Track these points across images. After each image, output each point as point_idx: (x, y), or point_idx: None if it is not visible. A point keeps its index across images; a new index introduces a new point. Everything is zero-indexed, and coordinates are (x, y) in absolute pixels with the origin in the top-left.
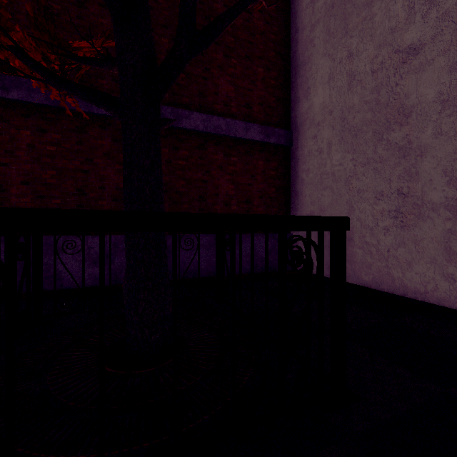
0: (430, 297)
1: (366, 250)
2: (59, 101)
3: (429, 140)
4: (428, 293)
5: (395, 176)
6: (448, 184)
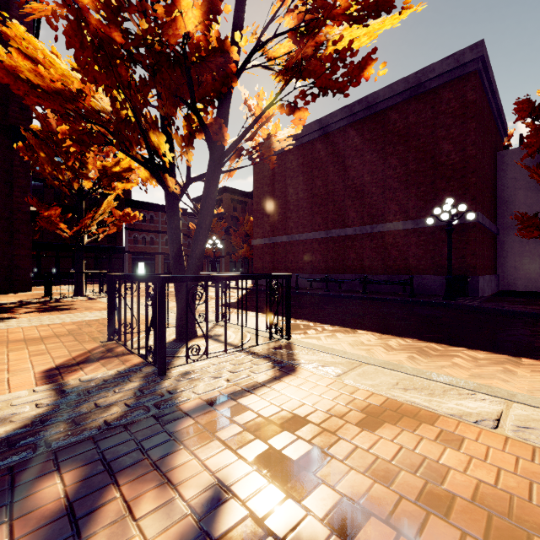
0: None
1: None
2: (485, 223)
3: None
4: None
5: None
6: None
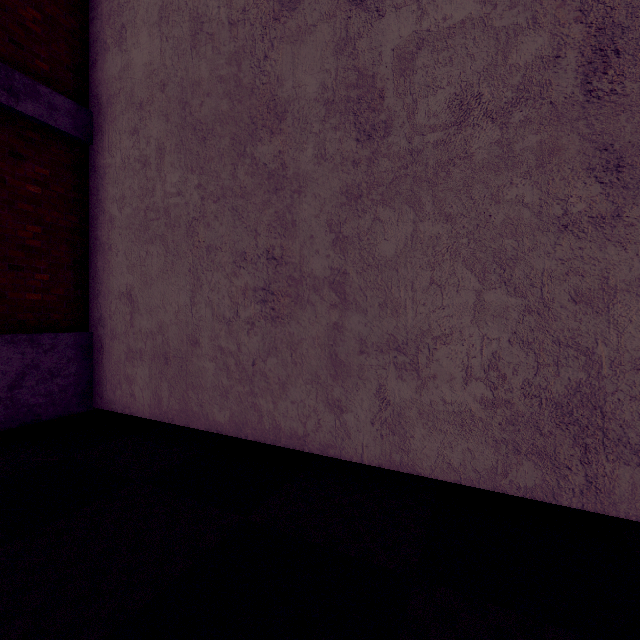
0: (311, 442)
1: (221, 364)
2: None
3: (310, 166)
4: (308, 437)
5: (263, 225)
6: (334, 246)
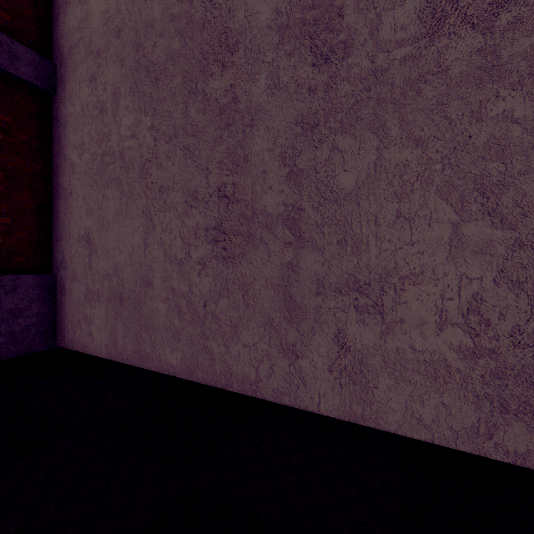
0: (264, 389)
1: (173, 305)
2: None
3: (263, 97)
4: (261, 382)
5: (215, 163)
6: (289, 180)
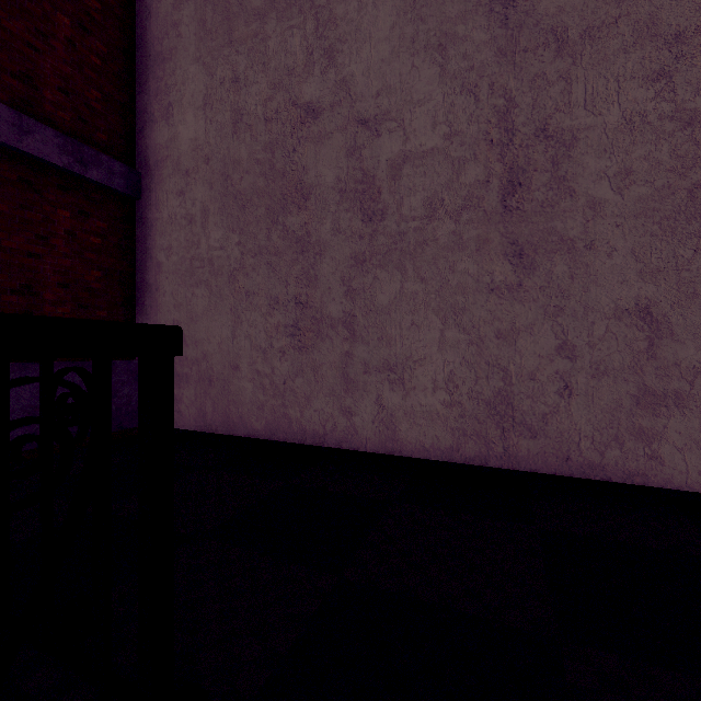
0: (329, 440)
1: (258, 384)
2: None
3: (328, 236)
4: (327, 435)
5: (293, 278)
6: (346, 296)
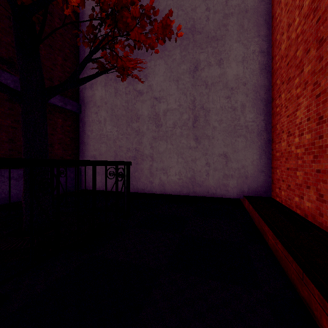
0: (146, 190)
1: None
2: None
3: (145, 130)
4: (145, 189)
5: (134, 142)
6: (151, 148)
